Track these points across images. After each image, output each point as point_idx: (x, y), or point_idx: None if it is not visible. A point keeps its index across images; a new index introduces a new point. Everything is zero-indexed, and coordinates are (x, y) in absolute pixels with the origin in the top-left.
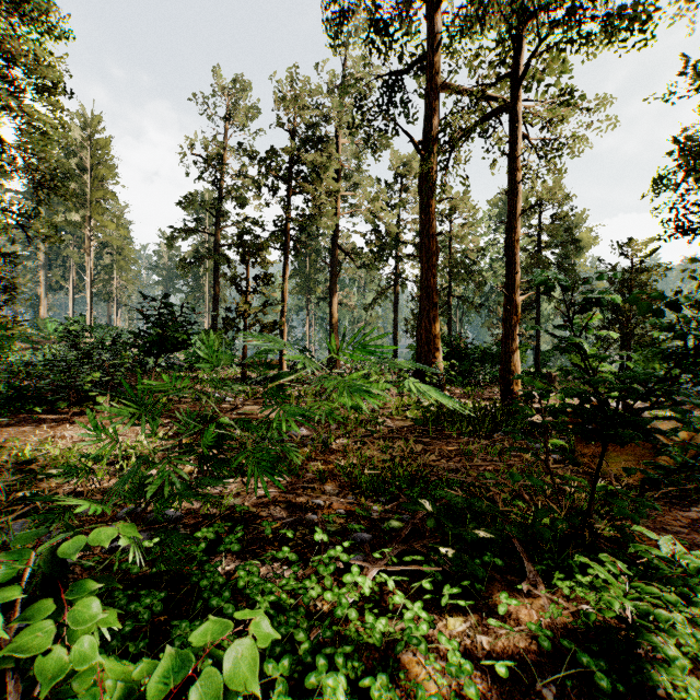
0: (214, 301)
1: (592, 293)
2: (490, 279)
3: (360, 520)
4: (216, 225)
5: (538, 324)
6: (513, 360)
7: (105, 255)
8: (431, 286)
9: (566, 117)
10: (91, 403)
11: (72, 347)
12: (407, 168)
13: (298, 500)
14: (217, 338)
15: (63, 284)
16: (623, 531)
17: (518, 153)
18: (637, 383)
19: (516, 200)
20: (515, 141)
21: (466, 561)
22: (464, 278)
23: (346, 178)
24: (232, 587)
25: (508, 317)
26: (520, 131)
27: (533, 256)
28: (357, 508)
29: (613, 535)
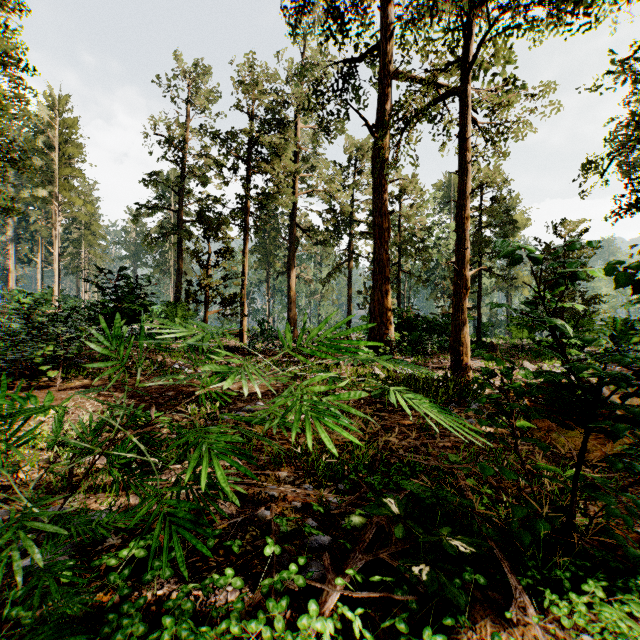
0: (178, 274)
1: (573, 267)
2: (435, 256)
3: (318, 515)
4: (179, 203)
5: (479, 297)
6: (463, 332)
7: (73, 230)
8: (383, 261)
9: (511, 102)
10: (44, 376)
11: (25, 319)
12: (360, 152)
13: (250, 490)
14: (180, 310)
15: (33, 258)
16: (612, 531)
17: (468, 135)
18: (625, 366)
19: (466, 179)
20: (465, 123)
21: (444, 583)
22: (412, 254)
23: (303, 160)
24: (156, 637)
25: (458, 291)
26: (469, 114)
27: (475, 235)
28: (314, 503)
29: (589, 526)
